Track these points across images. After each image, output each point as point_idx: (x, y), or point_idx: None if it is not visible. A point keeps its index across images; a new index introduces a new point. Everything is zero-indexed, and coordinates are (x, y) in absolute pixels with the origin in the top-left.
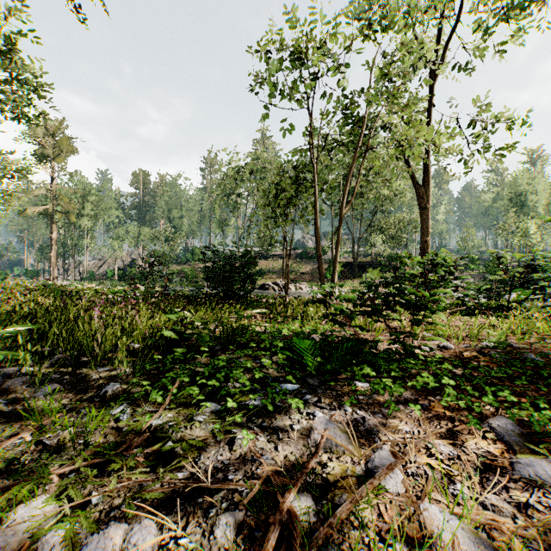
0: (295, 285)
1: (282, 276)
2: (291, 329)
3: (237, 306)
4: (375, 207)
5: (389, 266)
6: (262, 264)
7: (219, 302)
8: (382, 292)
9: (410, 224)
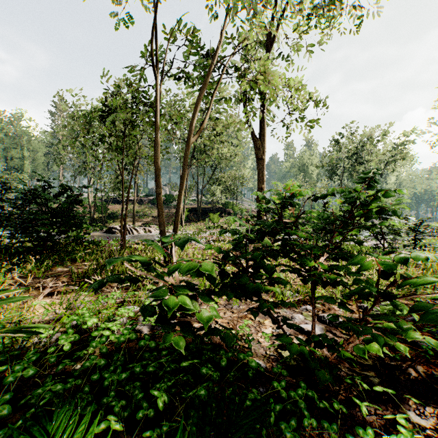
0: (144, 228)
1: (133, 220)
2: (86, 325)
3: (45, 260)
4: (215, 164)
5: (225, 211)
6: (115, 208)
7: (10, 258)
8: (251, 246)
9: (240, 179)
